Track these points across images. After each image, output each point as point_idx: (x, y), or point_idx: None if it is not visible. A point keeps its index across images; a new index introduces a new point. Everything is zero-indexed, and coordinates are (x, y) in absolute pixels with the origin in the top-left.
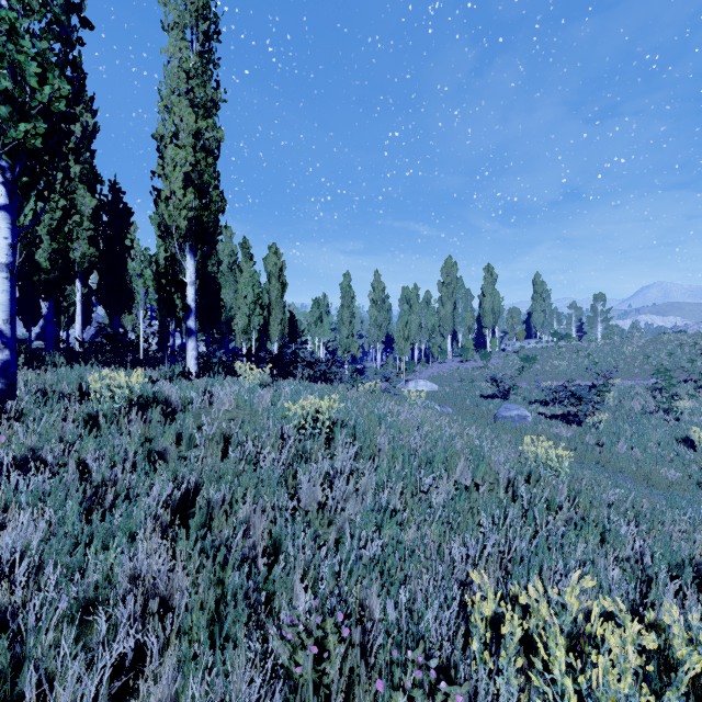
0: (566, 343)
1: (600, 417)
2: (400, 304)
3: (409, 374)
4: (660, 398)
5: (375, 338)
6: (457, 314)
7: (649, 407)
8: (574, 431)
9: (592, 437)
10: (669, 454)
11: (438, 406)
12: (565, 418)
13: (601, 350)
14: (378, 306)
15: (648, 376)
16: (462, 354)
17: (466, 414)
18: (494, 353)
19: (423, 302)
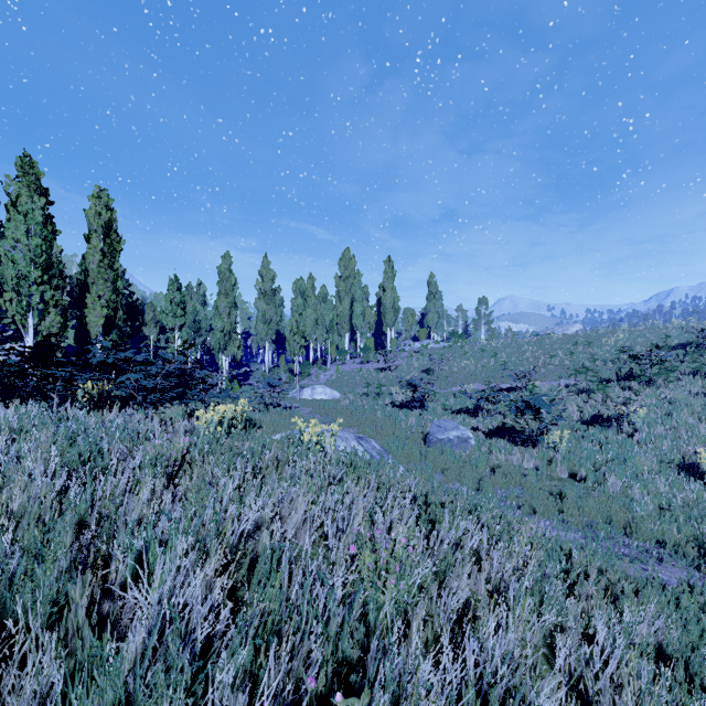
0: (463, 343)
1: (558, 434)
2: (294, 299)
3: (304, 378)
4: (594, 403)
5: (263, 336)
6: (356, 310)
7: (593, 415)
8: (534, 458)
9: (562, 466)
10: (689, 496)
11: (357, 441)
12: (506, 434)
13: (502, 349)
14: (267, 298)
15: (556, 376)
16: (359, 355)
17: (385, 436)
18: (395, 354)
19: (320, 296)
